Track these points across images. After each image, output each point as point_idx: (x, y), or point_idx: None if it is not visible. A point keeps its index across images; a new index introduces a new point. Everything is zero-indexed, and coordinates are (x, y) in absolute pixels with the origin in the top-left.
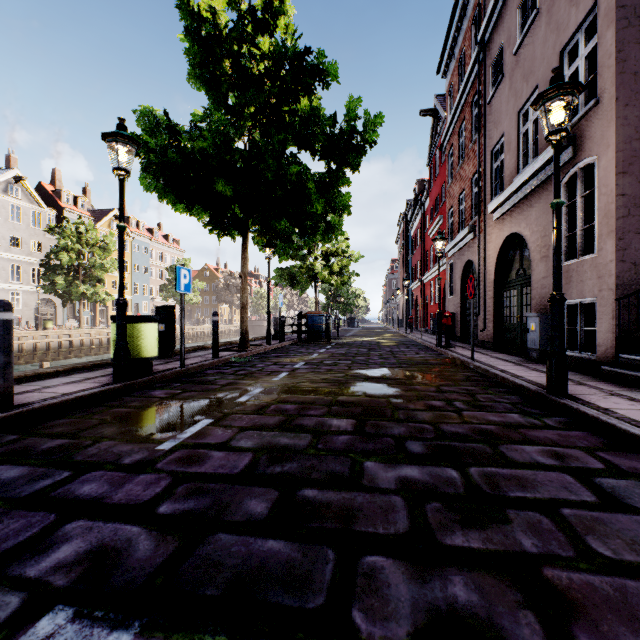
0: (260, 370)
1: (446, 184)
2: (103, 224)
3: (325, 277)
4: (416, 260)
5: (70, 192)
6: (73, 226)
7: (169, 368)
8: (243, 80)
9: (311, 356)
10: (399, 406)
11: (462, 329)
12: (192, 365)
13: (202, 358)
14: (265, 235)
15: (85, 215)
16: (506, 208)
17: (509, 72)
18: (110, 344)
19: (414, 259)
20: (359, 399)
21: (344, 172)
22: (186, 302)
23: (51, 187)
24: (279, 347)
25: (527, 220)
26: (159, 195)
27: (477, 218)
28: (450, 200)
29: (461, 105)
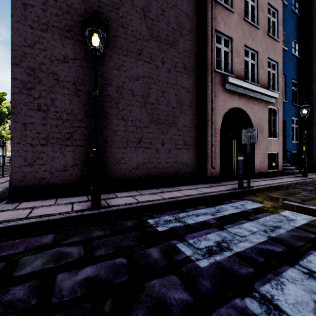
0: None
1: None
2: None
3: (9, 138)
4: None
5: None
6: None
7: None
8: None
9: None
10: None
11: None
12: None
13: None
14: None
15: None
16: None
17: None
18: None
19: None
20: None
21: None
22: None
23: None
24: None
25: None
26: None
27: None
28: None
29: None
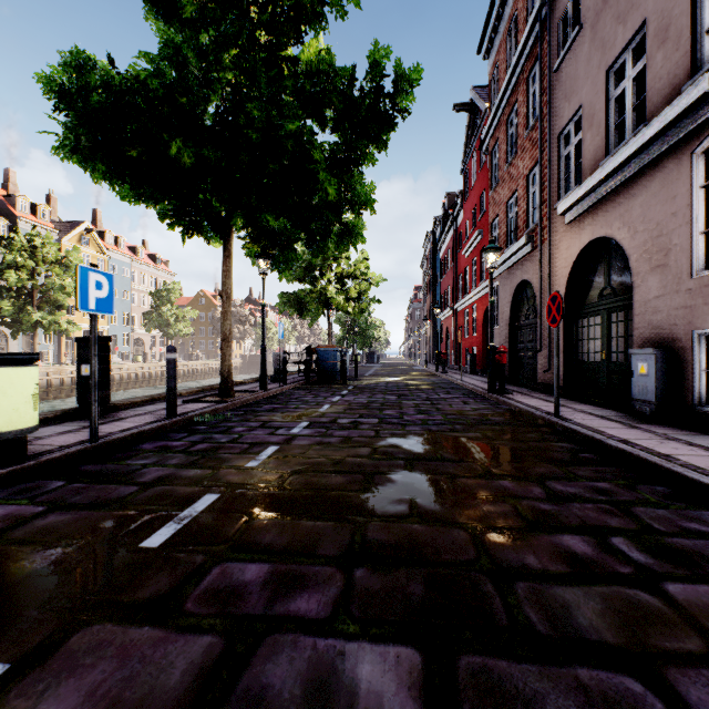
0: (234, 441)
1: (489, 189)
2: (71, 239)
3: (340, 303)
4: (446, 285)
5: (27, 198)
6: (25, 238)
7: (72, 442)
8: (218, 3)
9: (320, 409)
10: (505, 561)
11: (512, 368)
12: (117, 435)
13: (150, 417)
14: (259, 242)
15: (47, 227)
16: (587, 204)
17: (591, 19)
18: (75, 385)
19: (444, 284)
20: (410, 531)
21: (367, 143)
22: (174, 334)
23: (3, 191)
24: (278, 393)
25: (625, 217)
26: (82, 165)
27: (538, 224)
28: (495, 208)
29: (512, 85)
